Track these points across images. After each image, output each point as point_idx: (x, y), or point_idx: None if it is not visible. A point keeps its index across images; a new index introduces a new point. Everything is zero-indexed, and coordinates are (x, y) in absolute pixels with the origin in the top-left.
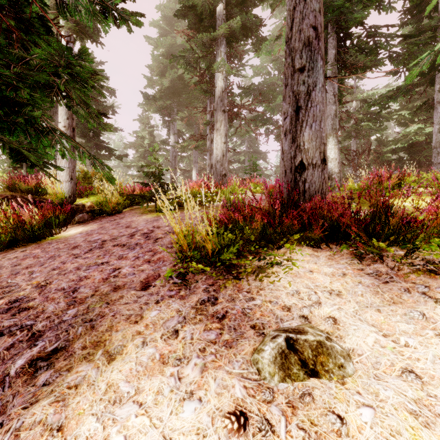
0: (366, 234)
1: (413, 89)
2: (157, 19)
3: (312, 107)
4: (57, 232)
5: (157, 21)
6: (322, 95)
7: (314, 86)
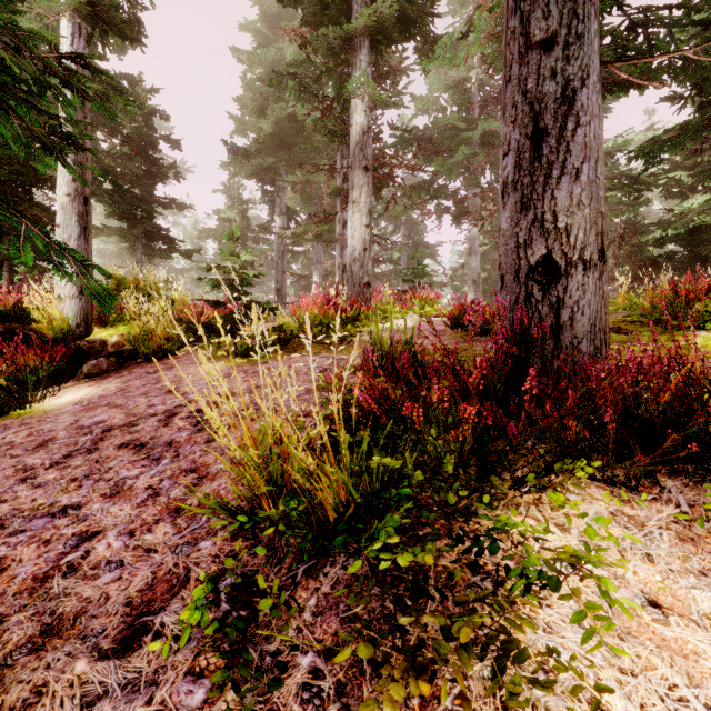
0: None
1: (710, 126)
2: (252, 20)
3: (576, 128)
4: (36, 400)
5: (251, 23)
6: (598, 101)
7: (580, 80)
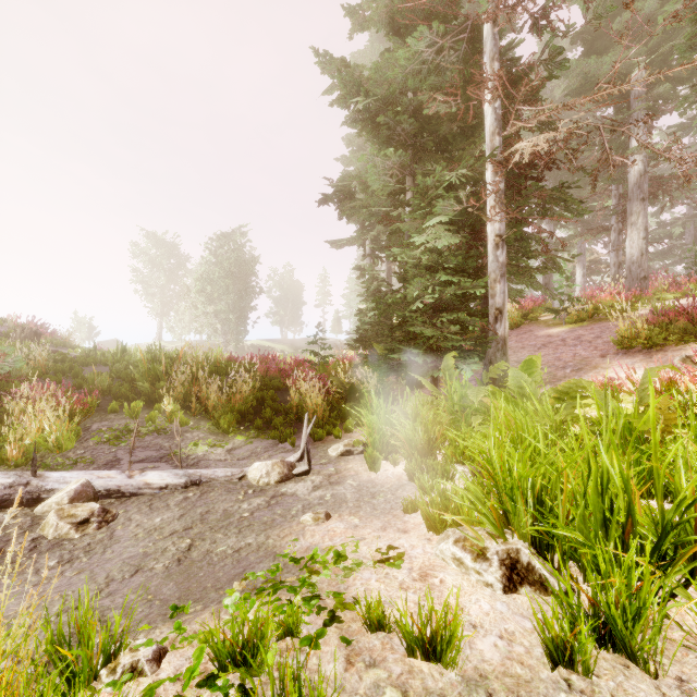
0: None
1: None
2: None
3: None
4: None
5: None
6: None
7: None
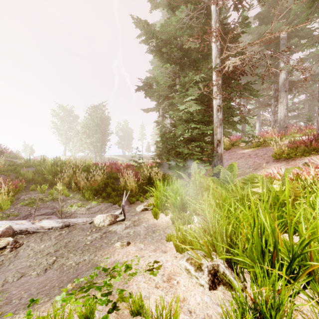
0: None
1: None
2: None
3: None
4: None
5: None
6: None
7: None
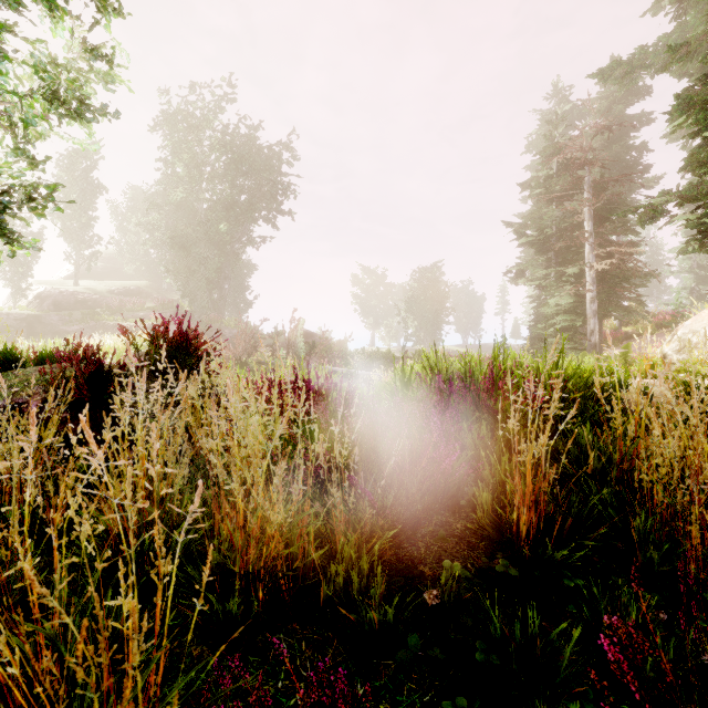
0: None
1: None
2: None
3: None
4: (618, 345)
5: None
6: None
7: None
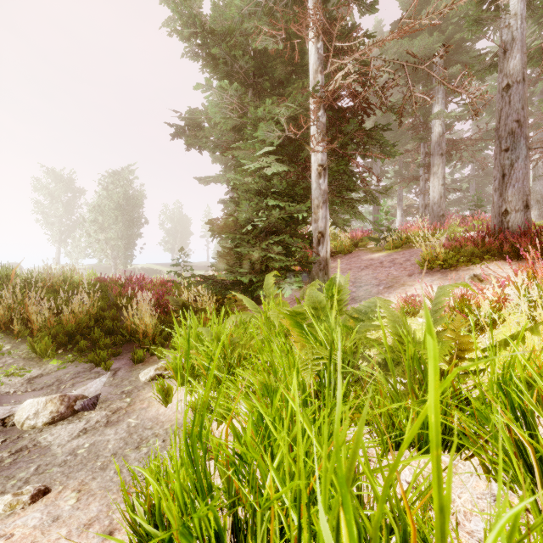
0: (542, 250)
1: None
2: None
3: (515, 173)
4: None
5: None
6: (525, 163)
7: (517, 159)
